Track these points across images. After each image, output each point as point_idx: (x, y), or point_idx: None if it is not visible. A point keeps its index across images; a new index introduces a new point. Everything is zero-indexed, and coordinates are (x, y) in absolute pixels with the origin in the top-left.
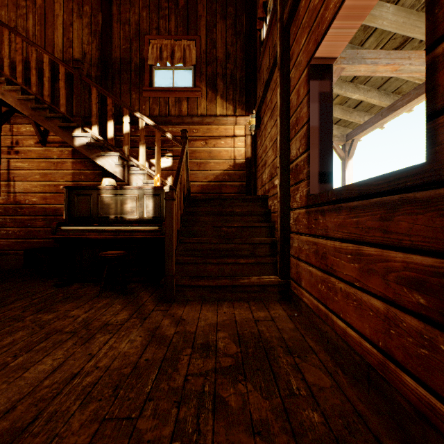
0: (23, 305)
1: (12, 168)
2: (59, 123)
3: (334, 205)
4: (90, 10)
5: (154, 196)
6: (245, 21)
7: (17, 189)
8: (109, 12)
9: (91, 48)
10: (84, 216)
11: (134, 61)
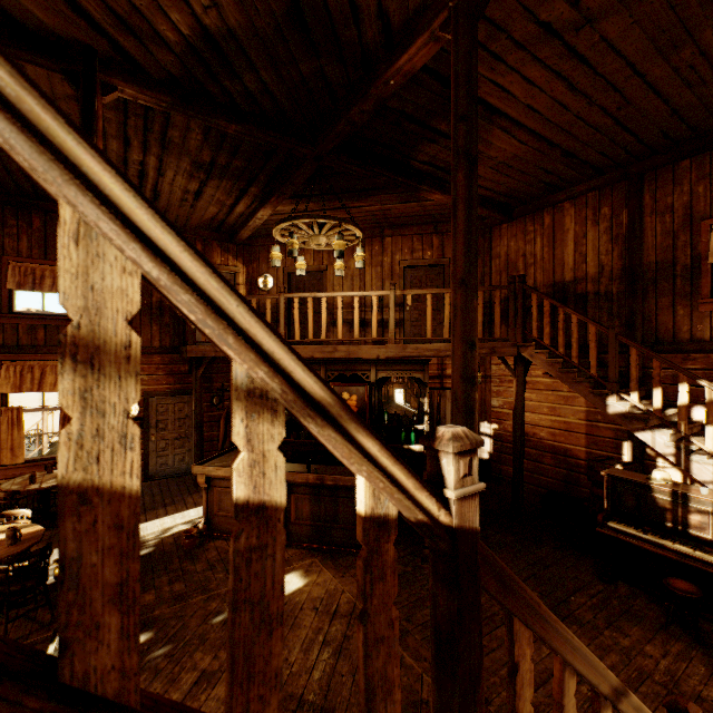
0: (587, 604)
1: None
2: (588, 386)
3: None
4: (609, 210)
5: None
6: None
7: (525, 420)
8: (639, 207)
9: (611, 258)
10: (629, 512)
11: (681, 262)
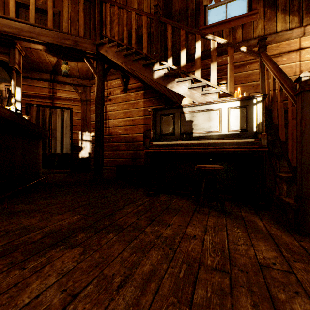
0: (134, 211)
1: (107, 111)
2: (142, 62)
3: None
4: None
5: (239, 108)
6: None
7: (110, 125)
8: None
9: None
10: (168, 134)
11: (191, 8)
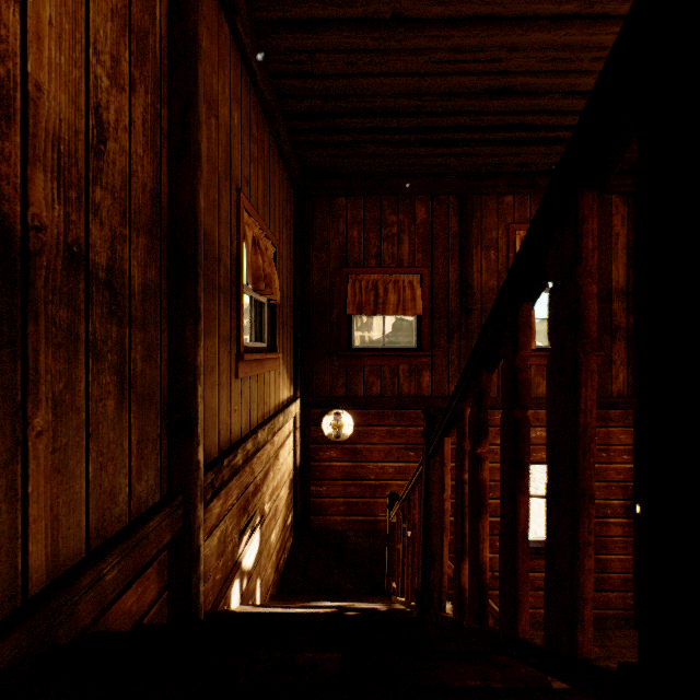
0: None
1: None
2: None
3: (542, 555)
4: None
5: None
6: (297, 241)
7: None
8: (201, 25)
9: (129, 117)
10: None
11: (225, 257)
